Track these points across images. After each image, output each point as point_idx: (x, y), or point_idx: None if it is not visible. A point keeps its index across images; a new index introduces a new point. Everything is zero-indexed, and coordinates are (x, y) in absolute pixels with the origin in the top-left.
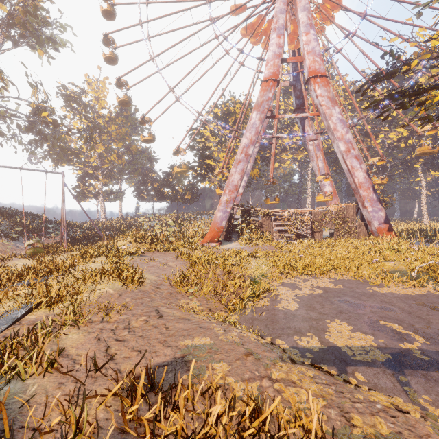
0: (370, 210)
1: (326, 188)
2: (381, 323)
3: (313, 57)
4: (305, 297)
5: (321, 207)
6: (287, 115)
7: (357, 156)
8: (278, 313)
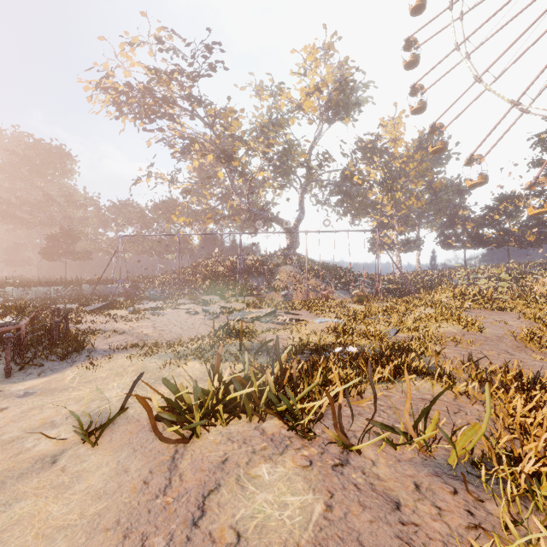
0: None
1: None
2: None
3: None
4: None
5: None
6: None
7: None
8: None
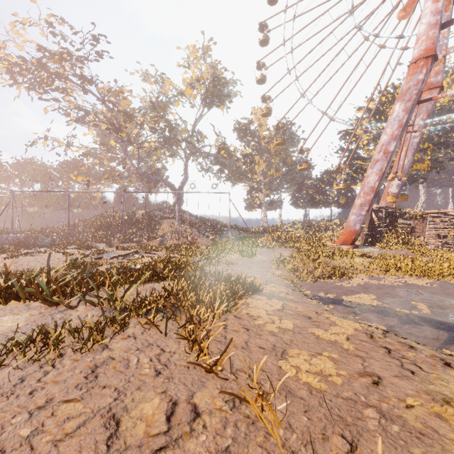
0: None
1: None
2: (412, 302)
3: None
4: (373, 284)
5: None
6: (451, 91)
7: None
8: (331, 285)
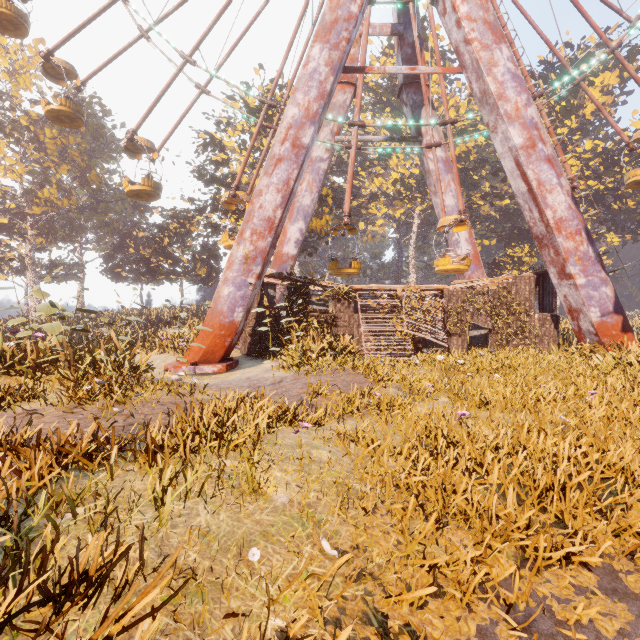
0: (582, 282)
1: (462, 249)
2: None
3: None
4: None
5: (462, 281)
6: (392, 68)
7: (550, 157)
8: None
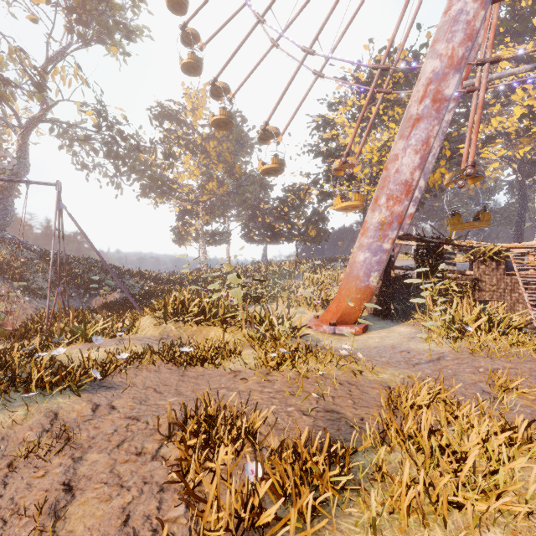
0: None
1: None
2: None
3: None
4: None
5: None
6: None
7: None
8: None
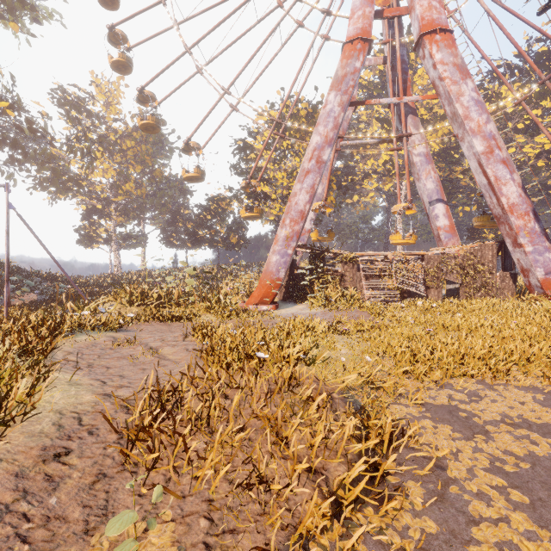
0: (530, 250)
1: (440, 222)
2: None
3: (429, 0)
4: (530, 476)
5: (438, 248)
6: (385, 99)
7: (505, 159)
8: None
